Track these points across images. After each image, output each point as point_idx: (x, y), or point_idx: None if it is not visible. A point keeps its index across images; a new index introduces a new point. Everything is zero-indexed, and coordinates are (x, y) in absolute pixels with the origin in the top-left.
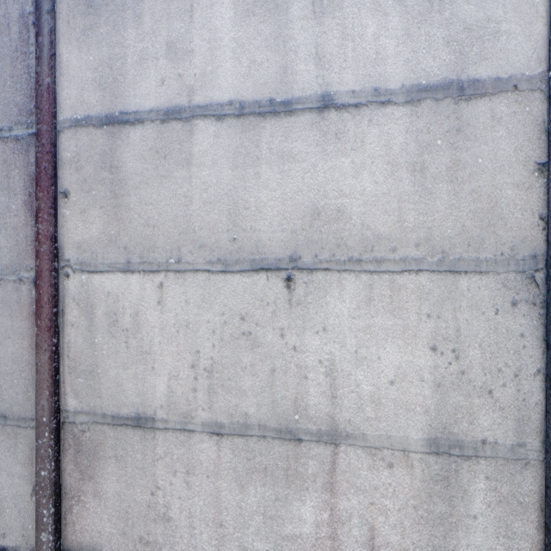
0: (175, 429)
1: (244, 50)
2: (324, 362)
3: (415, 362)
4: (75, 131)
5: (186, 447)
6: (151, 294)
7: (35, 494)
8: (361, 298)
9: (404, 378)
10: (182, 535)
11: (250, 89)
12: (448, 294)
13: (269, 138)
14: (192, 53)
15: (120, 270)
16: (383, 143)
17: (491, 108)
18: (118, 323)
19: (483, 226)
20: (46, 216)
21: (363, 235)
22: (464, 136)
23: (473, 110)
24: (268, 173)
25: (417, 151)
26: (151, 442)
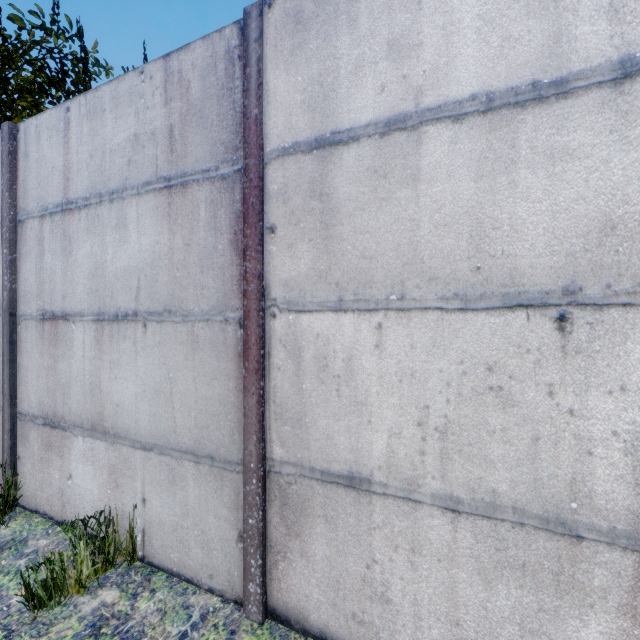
0: (396, 496)
1: (494, 26)
2: (621, 435)
3: None
4: (282, 161)
5: (410, 519)
6: (368, 336)
7: (243, 541)
8: None
9: None
10: (405, 624)
11: (501, 74)
12: None
13: (530, 133)
14: (420, 47)
15: (331, 309)
16: None
17: None
18: (328, 368)
19: None
20: (254, 254)
21: None
22: None
23: None
24: (529, 180)
25: None
26: (366, 507)
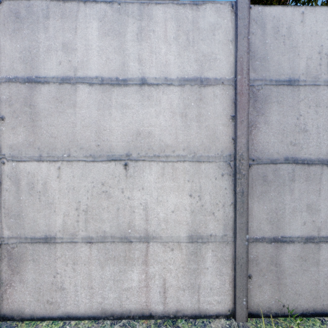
0: (67, 242)
1: (104, 52)
2: (142, 204)
3: (183, 202)
4: (8, 84)
5: (73, 250)
6: (54, 172)
7: None
8: (159, 173)
9: (178, 209)
10: (71, 296)
11: (106, 71)
12: (196, 171)
13: (116, 96)
14: (76, 50)
15: (36, 160)
16: (169, 102)
17: (213, 91)
18: (34, 188)
19: (210, 142)
20: None
21: (160, 144)
22: (203, 102)
23: (206, 91)
24: (115, 113)
25: (183, 107)
26: (53, 250)
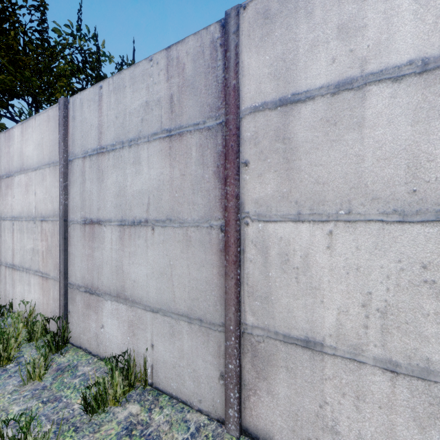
0: (343, 357)
1: (429, 8)
2: None
3: None
4: (253, 115)
5: (355, 375)
6: (321, 240)
7: (224, 380)
8: None
9: None
10: None
11: (435, 44)
12: None
13: None
14: (365, 28)
15: (291, 220)
16: None
17: None
18: (289, 262)
19: None
20: (233, 181)
21: None
22: None
23: None
24: None
25: None
26: (319, 363)
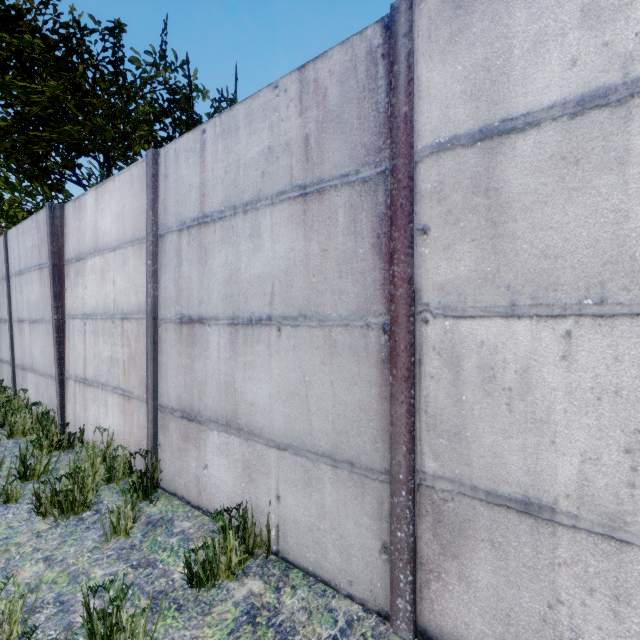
0: (591, 531)
1: None
2: None
3: None
4: (436, 157)
5: (612, 561)
6: (550, 345)
7: (390, 554)
8: None
9: None
10: None
11: None
12: None
13: None
14: (630, 6)
15: (500, 315)
16: None
17: None
18: (495, 379)
19: None
20: (403, 257)
21: None
22: None
23: None
24: None
25: None
26: (547, 539)
